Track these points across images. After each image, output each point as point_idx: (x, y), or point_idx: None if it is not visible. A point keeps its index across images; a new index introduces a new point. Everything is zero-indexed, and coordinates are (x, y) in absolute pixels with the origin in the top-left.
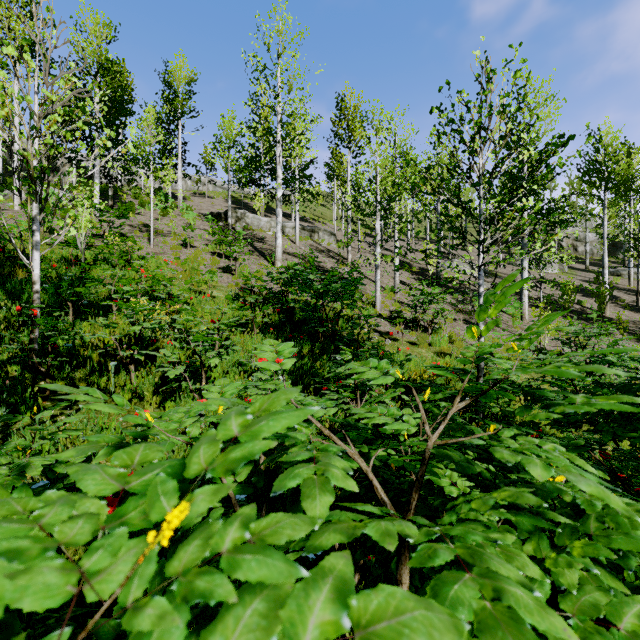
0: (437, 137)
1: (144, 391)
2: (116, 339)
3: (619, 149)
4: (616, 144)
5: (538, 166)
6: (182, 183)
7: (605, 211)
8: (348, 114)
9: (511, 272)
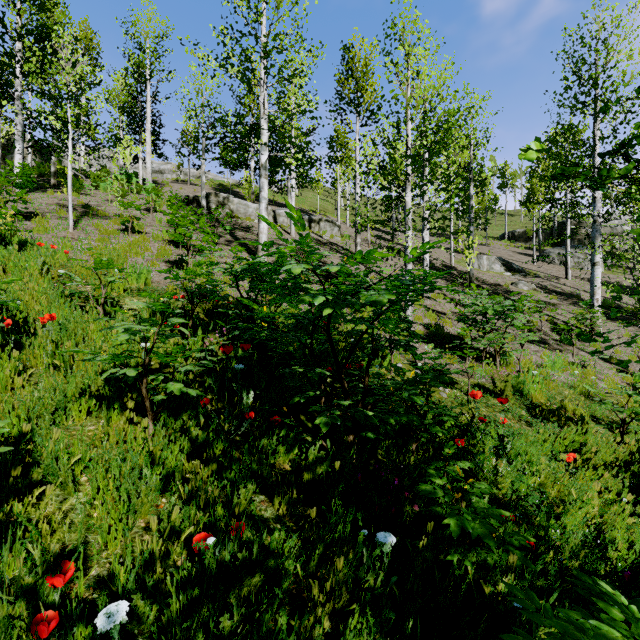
0: None
1: None
2: None
3: None
4: None
5: None
6: (173, 176)
7: None
8: (357, 69)
9: (549, 270)
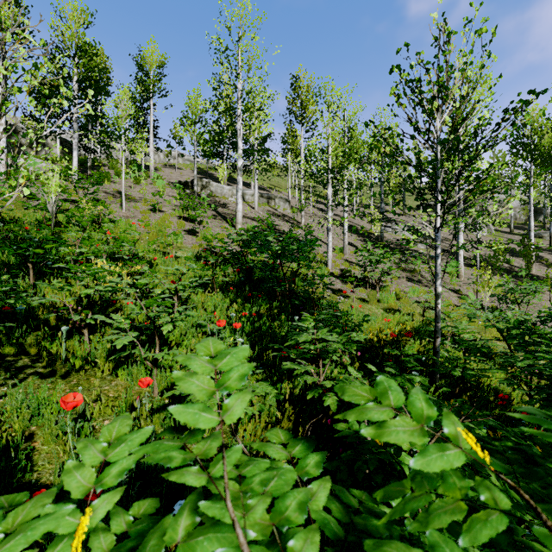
0: (397, 97)
1: (97, 357)
2: (76, 300)
3: (544, 124)
4: (541, 120)
5: (499, 126)
6: (156, 157)
7: (531, 180)
8: (301, 93)
9: (445, 234)
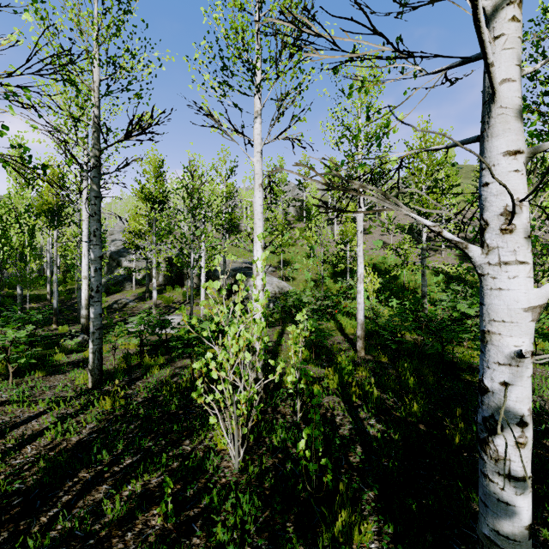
0: None
1: None
2: (411, 284)
3: None
4: None
5: None
6: None
7: None
8: None
9: None
